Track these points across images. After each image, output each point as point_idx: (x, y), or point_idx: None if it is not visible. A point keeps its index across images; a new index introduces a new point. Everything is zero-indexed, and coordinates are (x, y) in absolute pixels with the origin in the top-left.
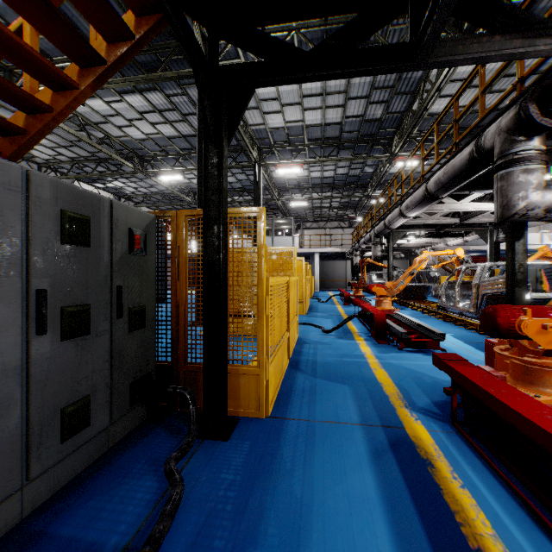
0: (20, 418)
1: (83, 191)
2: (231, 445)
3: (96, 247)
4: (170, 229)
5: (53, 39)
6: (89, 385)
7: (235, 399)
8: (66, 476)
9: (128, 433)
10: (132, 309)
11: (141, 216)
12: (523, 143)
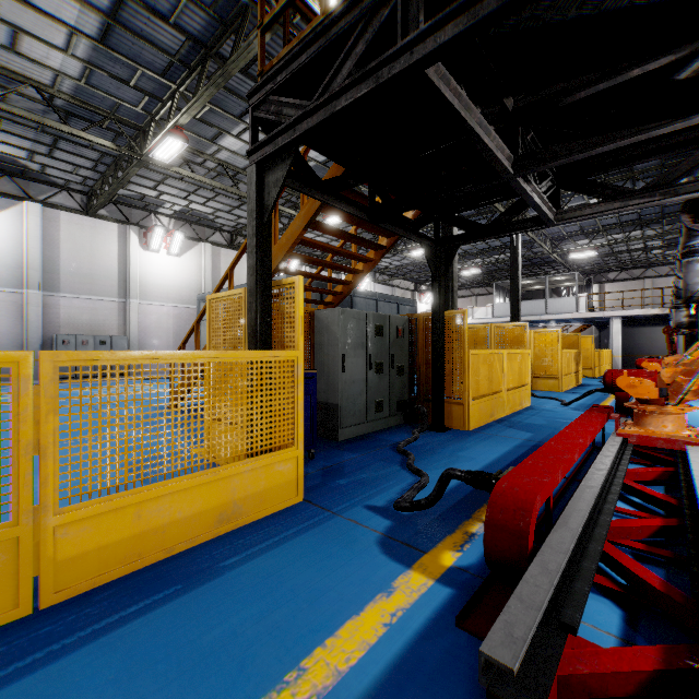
0: (365, 398)
1: (381, 314)
2: (443, 434)
3: (384, 337)
4: (422, 299)
5: (367, 247)
6: (382, 395)
7: (450, 419)
8: (376, 428)
9: (396, 425)
10: (398, 365)
11: (401, 319)
12: (696, 238)
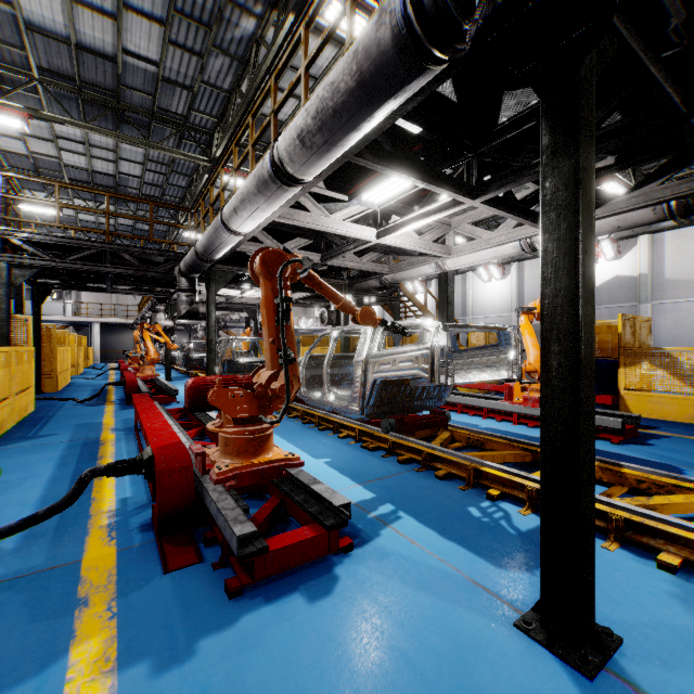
0: None
1: None
2: (46, 394)
3: None
4: None
5: None
6: None
7: (44, 387)
8: None
9: None
10: None
11: None
12: (158, 306)
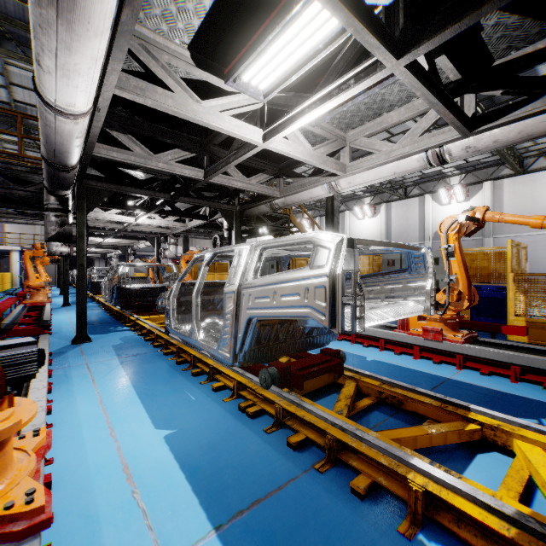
0: None
1: None
2: None
3: None
4: None
5: None
6: None
7: None
8: None
9: None
10: None
11: None
12: None
